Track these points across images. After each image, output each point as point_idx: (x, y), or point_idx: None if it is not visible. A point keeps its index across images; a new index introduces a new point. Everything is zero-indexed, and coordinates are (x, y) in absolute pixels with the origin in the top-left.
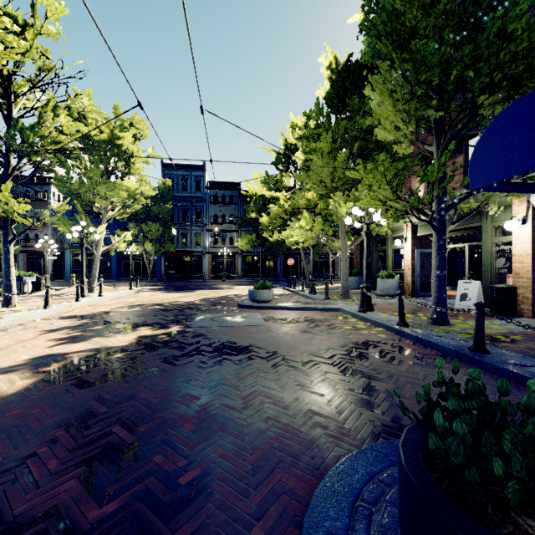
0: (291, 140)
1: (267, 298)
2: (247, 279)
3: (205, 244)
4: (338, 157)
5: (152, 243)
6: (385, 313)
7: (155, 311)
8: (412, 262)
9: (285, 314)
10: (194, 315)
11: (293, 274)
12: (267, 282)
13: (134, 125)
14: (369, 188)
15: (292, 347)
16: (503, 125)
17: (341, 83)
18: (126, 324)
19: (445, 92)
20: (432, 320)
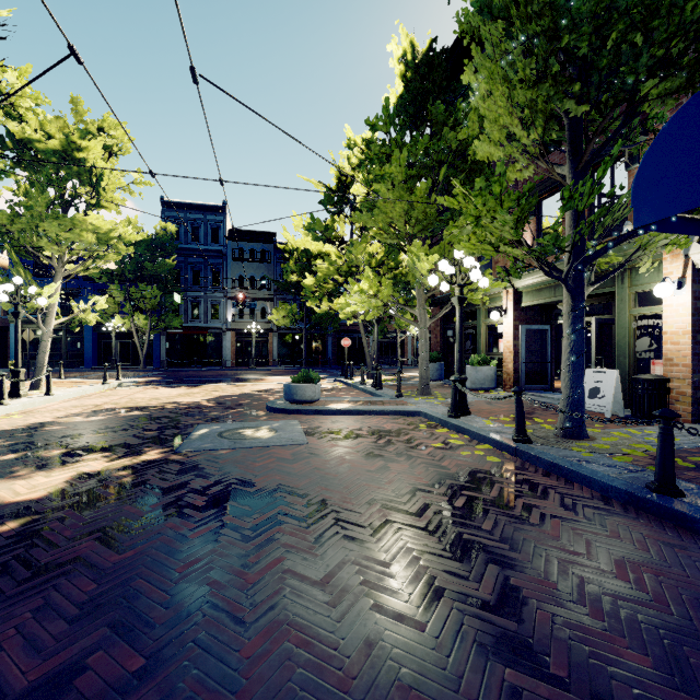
0: (346, 171)
1: (312, 396)
2: (286, 366)
3: (225, 317)
4: (415, 189)
5: (147, 315)
6: (488, 419)
7: (129, 420)
8: (515, 342)
9: (339, 422)
10: (193, 427)
11: (349, 359)
12: (311, 372)
13: (105, 131)
14: (475, 222)
15: (351, 489)
16: (697, 118)
17: (419, 83)
18: (66, 449)
19: (596, 70)
20: (564, 431)
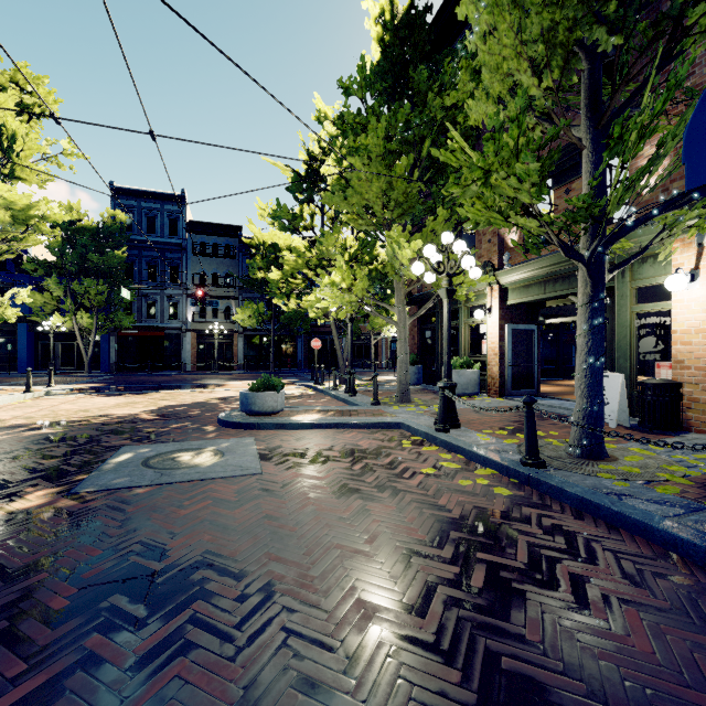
0: (317, 155)
1: (274, 406)
2: (252, 370)
3: (185, 317)
4: (395, 167)
5: (93, 314)
6: (481, 432)
7: (31, 442)
8: (500, 343)
9: (305, 440)
10: (113, 451)
11: (321, 362)
12: (273, 377)
13: (20, 85)
14: (483, 178)
15: (315, 558)
16: None
17: (399, 48)
18: None
19: None
20: (580, 450)
